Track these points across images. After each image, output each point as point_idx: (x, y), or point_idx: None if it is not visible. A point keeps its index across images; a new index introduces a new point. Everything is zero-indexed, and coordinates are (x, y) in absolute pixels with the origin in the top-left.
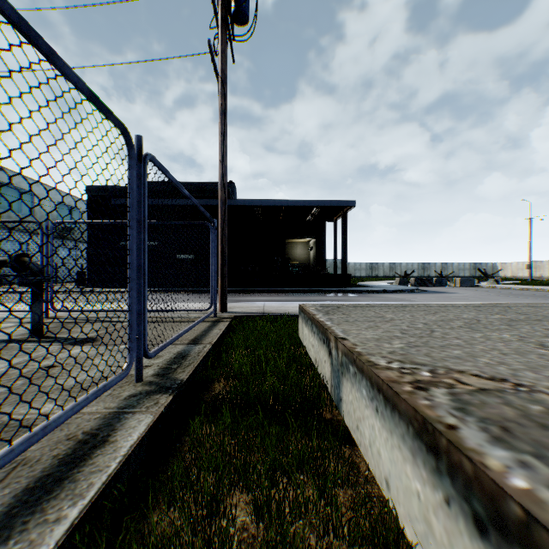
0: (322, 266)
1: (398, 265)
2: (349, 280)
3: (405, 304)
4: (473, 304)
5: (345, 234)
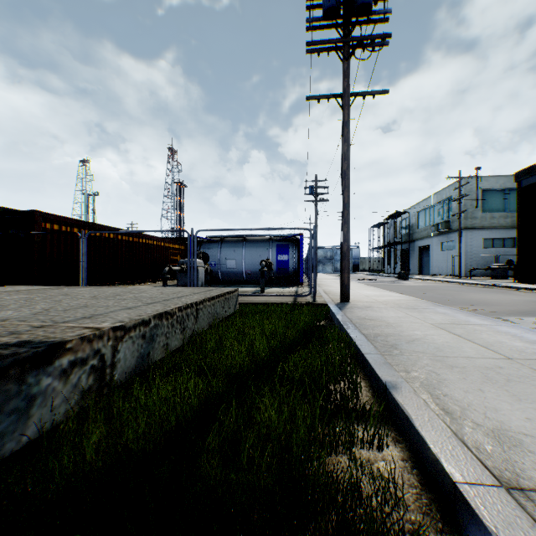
0: None
1: None
2: None
3: (206, 294)
4: (182, 302)
5: None
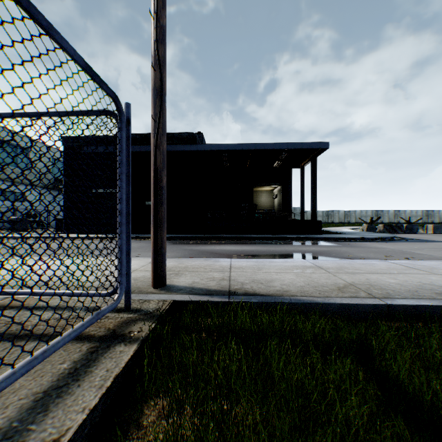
0: (290, 212)
1: (352, 212)
2: (319, 227)
3: None
4: None
5: (314, 179)
